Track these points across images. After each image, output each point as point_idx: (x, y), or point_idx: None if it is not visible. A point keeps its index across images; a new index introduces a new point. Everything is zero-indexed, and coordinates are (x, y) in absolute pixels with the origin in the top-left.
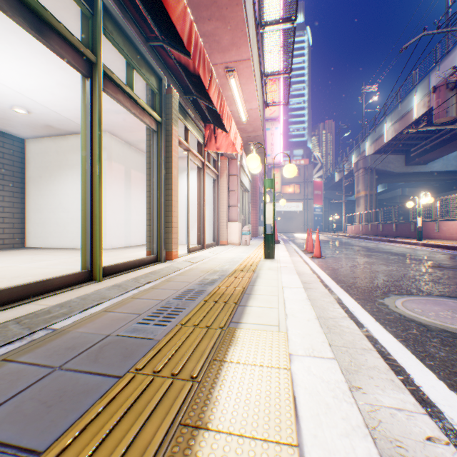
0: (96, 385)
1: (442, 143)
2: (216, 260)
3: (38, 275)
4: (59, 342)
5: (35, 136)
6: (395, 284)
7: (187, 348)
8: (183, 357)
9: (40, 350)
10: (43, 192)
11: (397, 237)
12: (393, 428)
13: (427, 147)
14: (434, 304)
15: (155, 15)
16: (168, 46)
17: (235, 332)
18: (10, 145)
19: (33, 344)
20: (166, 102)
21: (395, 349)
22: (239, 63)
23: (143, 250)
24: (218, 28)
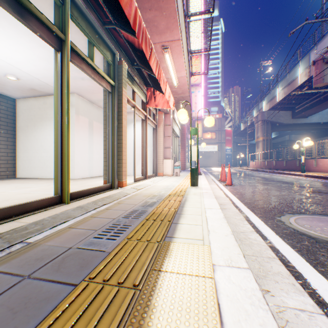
0: (55, 292)
1: (318, 102)
2: (155, 187)
3: (22, 199)
4: (31, 254)
5: (23, 96)
6: (288, 205)
7: (131, 259)
8: (128, 267)
9: (15, 261)
10: (29, 137)
11: (286, 170)
12: (298, 327)
13: (307, 105)
14: (319, 221)
15: (109, 3)
16: (119, 28)
17: (169, 245)
18: (5, 103)
19: (10, 255)
20: (118, 71)
21: (293, 258)
22: (172, 43)
23: (101, 179)
24: (156, 16)
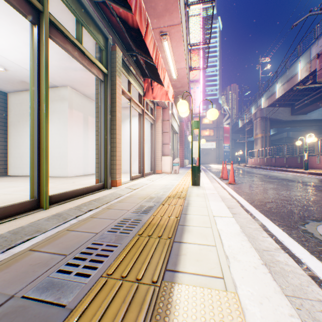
0: None
1: (319, 98)
2: (153, 186)
3: None
4: None
5: (14, 90)
6: (306, 209)
7: None
8: None
9: None
10: (21, 133)
11: (287, 167)
12: None
13: (307, 101)
14: None
15: None
16: (109, 1)
17: (171, 292)
18: None
19: None
20: (112, 57)
21: None
22: (171, 28)
23: None
24: None
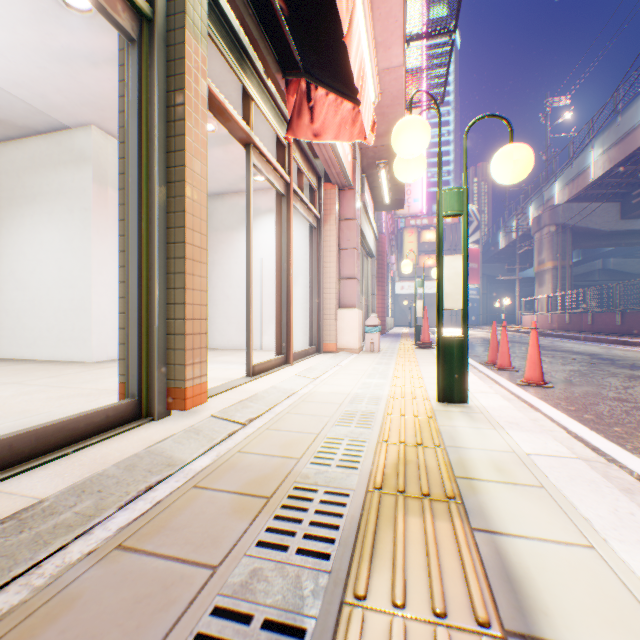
0: None
1: None
2: (310, 407)
3: None
4: None
5: None
6: None
7: None
8: None
9: None
10: None
11: (625, 335)
12: None
13: None
14: None
15: None
16: None
17: None
18: None
19: None
20: None
21: None
22: None
23: None
24: None
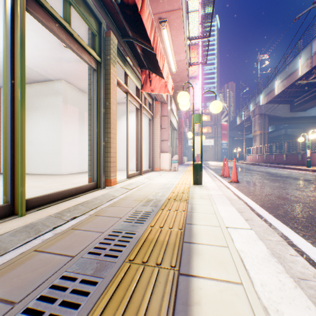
0: None
1: None
2: (150, 186)
3: None
4: None
5: None
6: None
7: None
8: None
9: None
10: None
11: (287, 164)
12: None
13: (307, 98)
14: None
15: None
16: None
17: None
18: None
19: None
20: (105, 44)
21: None
22: (171, 14)
23: None
24: None
